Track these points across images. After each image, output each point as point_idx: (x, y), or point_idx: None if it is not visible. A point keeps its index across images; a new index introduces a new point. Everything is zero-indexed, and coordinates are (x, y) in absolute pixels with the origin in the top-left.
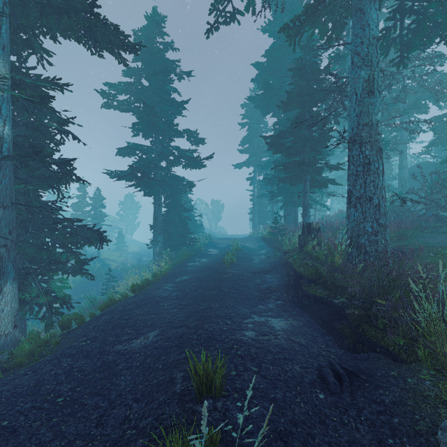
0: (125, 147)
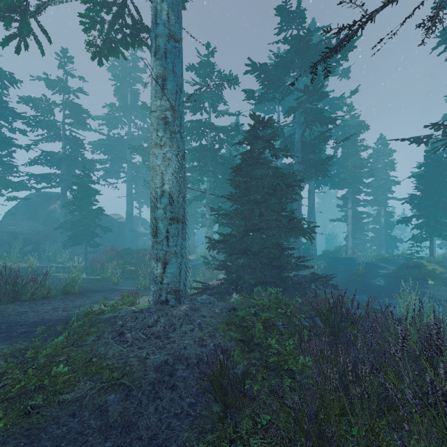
0: None
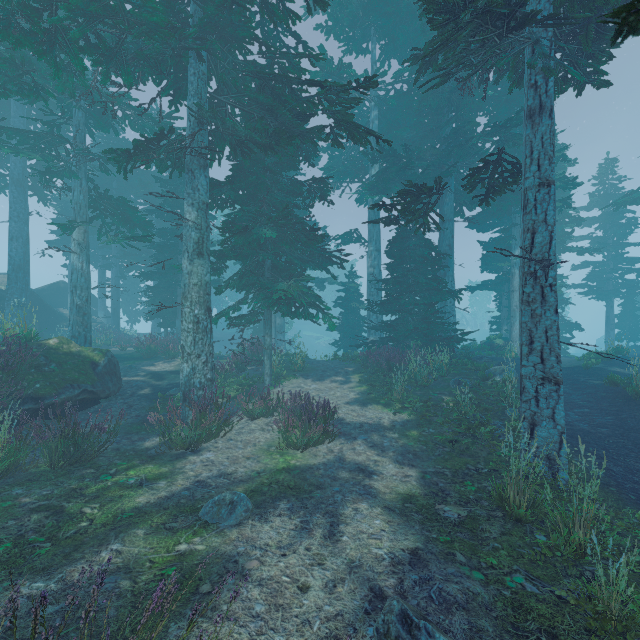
0: (578, 265)
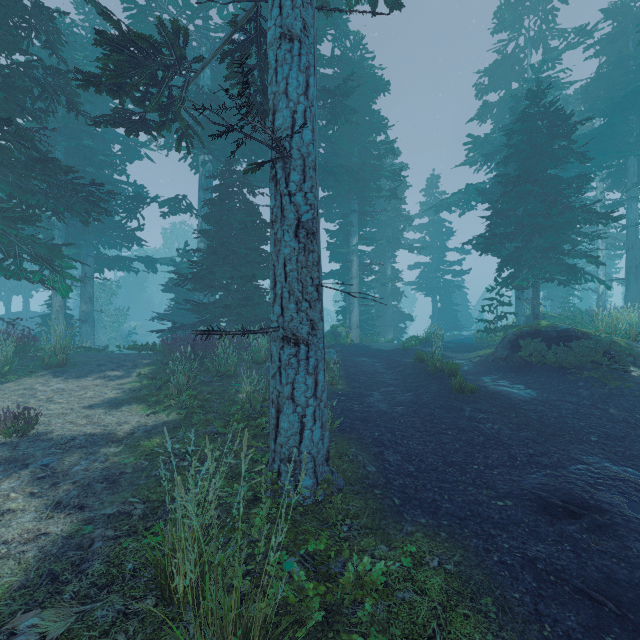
0: (413, 265)
